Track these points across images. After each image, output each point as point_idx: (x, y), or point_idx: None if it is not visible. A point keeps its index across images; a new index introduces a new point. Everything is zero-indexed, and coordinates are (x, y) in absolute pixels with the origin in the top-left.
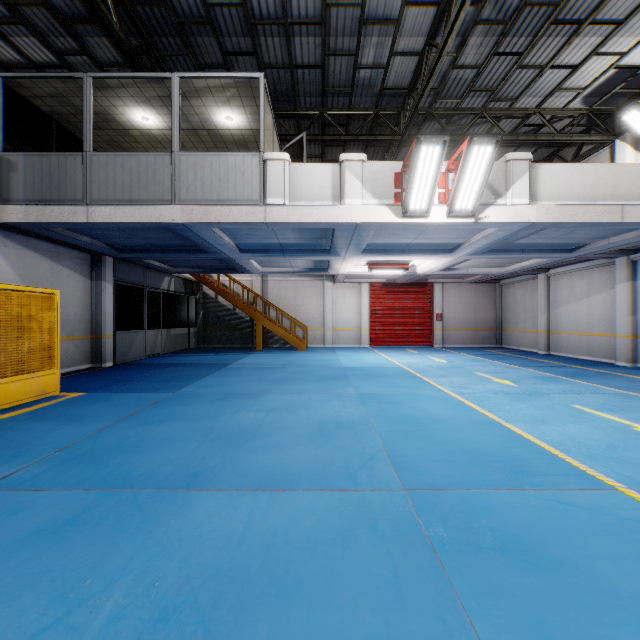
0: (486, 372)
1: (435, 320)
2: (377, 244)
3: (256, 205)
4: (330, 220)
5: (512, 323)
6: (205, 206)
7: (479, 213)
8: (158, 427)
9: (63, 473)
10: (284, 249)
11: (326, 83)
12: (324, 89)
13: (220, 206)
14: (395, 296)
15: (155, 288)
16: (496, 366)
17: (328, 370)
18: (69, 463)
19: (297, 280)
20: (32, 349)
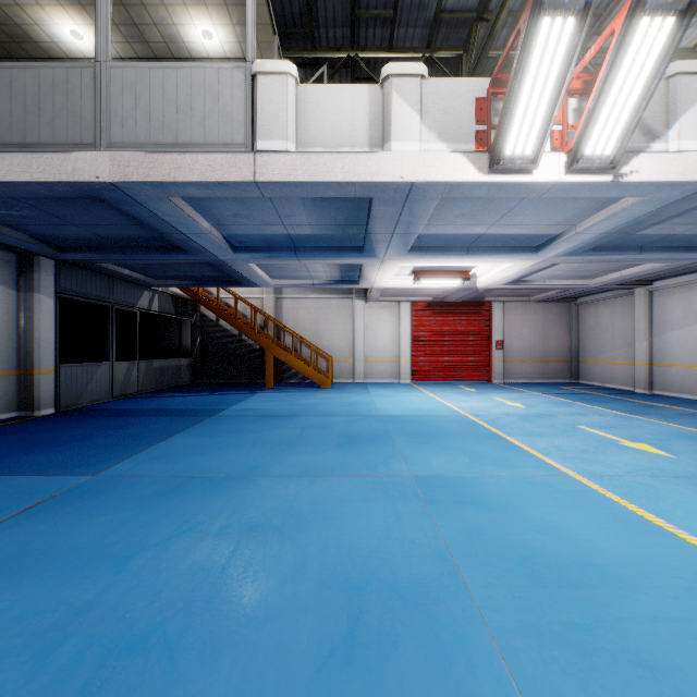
0: (596, 426)
1: (494, 349)
2: (433, 237)
3: (239, 152)
4: (366, 177)
5: (594, 352)
6: (152, 153)
7: (621, 165)
8: None
9: None
10: (297, 246)
11: (357, 2)
12: (354, 12)
13: (177, 153)
14: (443, 318)
15: (128, 306)
16: (600, 414)
17: (360, 422)
18: None
19: (319, 298)
20: None
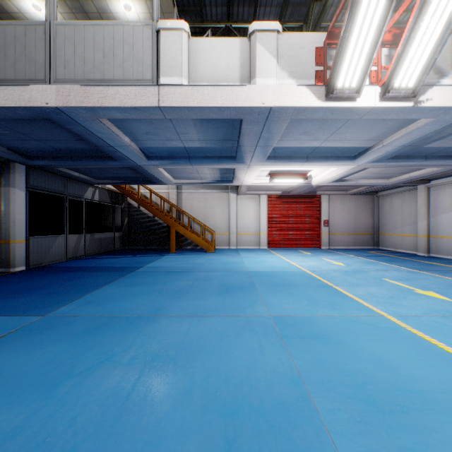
0: (396, 279)
1: (322, 226)
2: (283, 149)
3: (147, 85)
4: (237, 103)
5: (389, 228)
6: (85, 86)
7: (419, 95)
8: None
9: None
10: (190, 156)
11: None
12: None
13: (104, 86)
14: (289, 206)
15: (77, 197)
16: (397, 270)
17: (234, 276)
18: None
19: (206, 192)
20: None
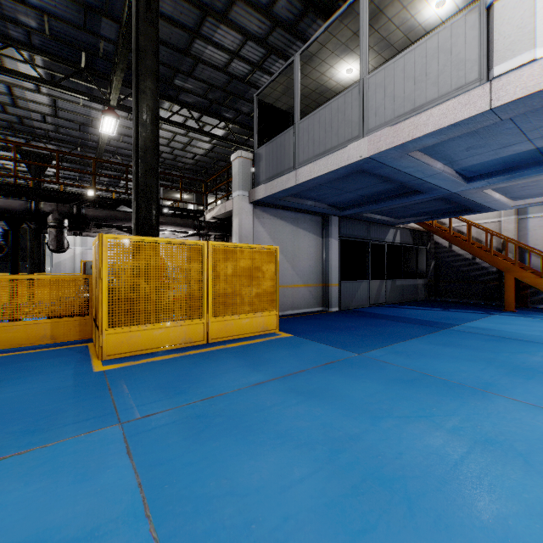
0: None
1: None
2: None
3: (472, 89)
4: None
5: None
6: (395, 125)
7: None
8: (298, 404)
9: (167, 436)
10: None
11: None
12: None
13: (414, 116)
14: None
15: (379, 241)
16: None
17: None
18: (187, 423)
19: None
20: (257, 294)
